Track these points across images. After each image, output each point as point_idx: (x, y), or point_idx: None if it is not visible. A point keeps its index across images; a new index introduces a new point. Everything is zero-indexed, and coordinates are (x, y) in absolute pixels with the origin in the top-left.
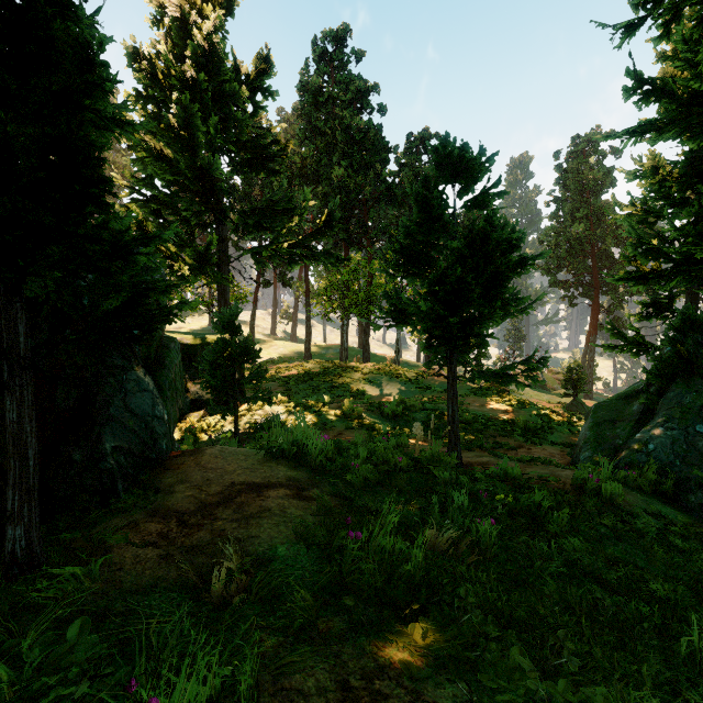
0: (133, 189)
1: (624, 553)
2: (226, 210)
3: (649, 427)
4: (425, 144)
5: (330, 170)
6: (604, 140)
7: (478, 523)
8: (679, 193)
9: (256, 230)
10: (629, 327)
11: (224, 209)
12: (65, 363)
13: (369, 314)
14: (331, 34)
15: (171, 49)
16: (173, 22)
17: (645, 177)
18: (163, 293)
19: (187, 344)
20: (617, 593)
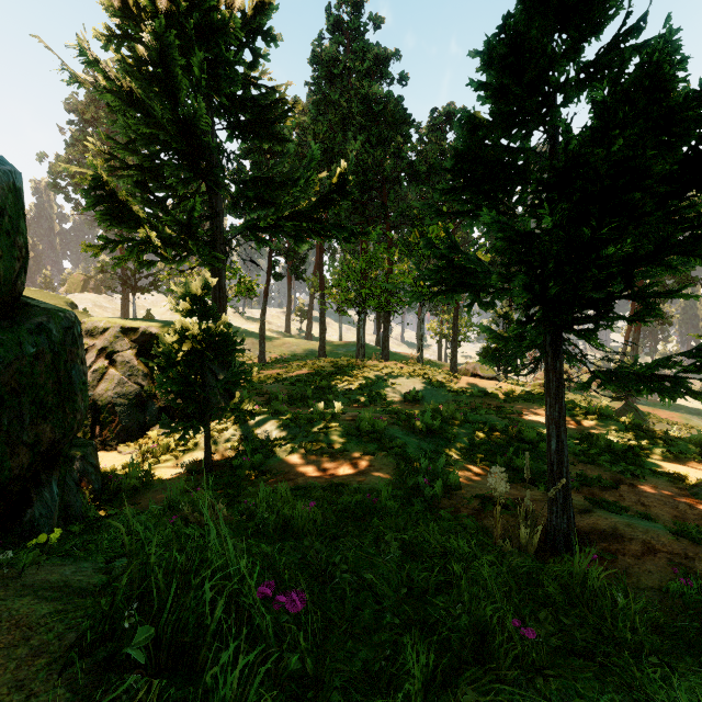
0: (113, 156)
1: None
2: (218, 174)
3: None
4: (450, 120)
5: (345, 148)
6: None
7: None
8: None
9: (259, 207)
10: None
11: (215, 173)
12: None
13: (389, 307)
14: None
15: None
16: None
17: None
18: None
19: (154, 334)
20: None
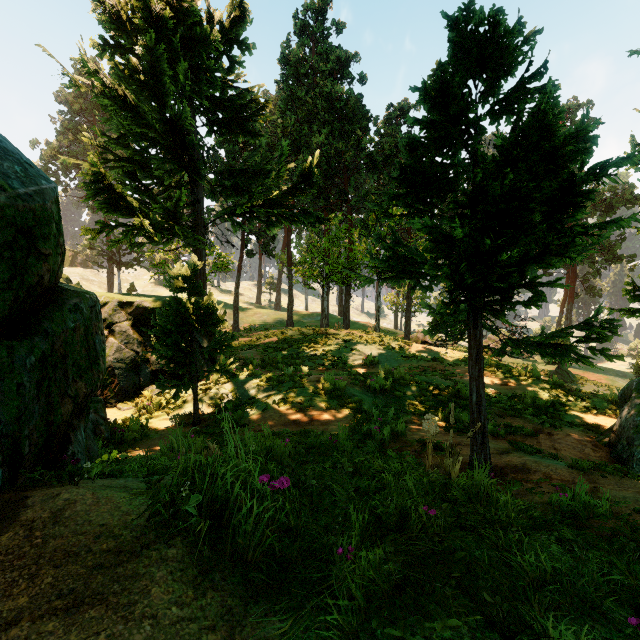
0: (106, 149)
1: None
2: (199, 167)
3: None
4: (404, 115)
5: (310, 140)
6: None
7: None
8: None
9: (235, 194)
10: None
11: (197, 166)
12: None
13: (349, 282)
14: (311, 7)
15: None
16: None
17: None
18: None
19: (147, 307)
20: None
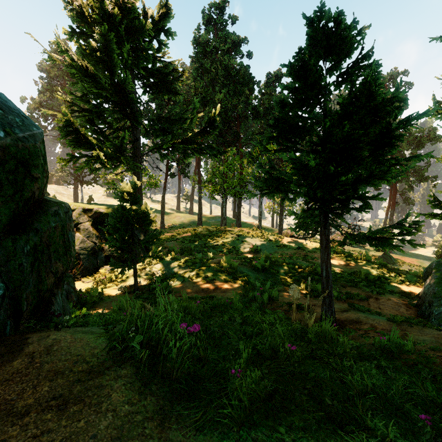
0: (73, 104)
1: None
2: (138, 116)
3: None
4: (278, 80)
5: (214, 97)
6: None
7: None
8: None
9: (162, 134)
10: None
11: (136, 115)
12: None
13: (241, 195)
14: (214, 5)
15: None
16: None
17: None
18: None
19: (102, 212)
20: None
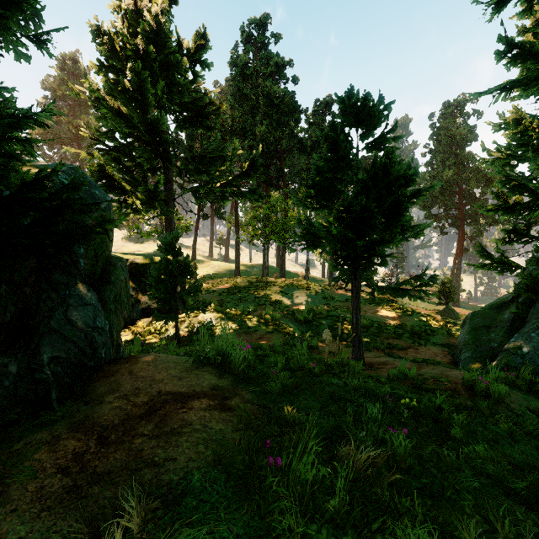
0: (98, 141)
1: (521, 453)
2: (171, 157)
3: (522, 333)
4: (329, 107)
5: (254, 128)
6: (478, 95)
7: (390, 431)
8: (537, 141)
9: (196, 173)
10: (496, 250)
11: (170, 156)
12: (2, 280)
13: (285, 240)
14: (255, 21)
15: (127, 28)
16: (128, 6)
17: (508, 128)
18: (85, 212)
19: (138, 263)
20: (527, 502)
